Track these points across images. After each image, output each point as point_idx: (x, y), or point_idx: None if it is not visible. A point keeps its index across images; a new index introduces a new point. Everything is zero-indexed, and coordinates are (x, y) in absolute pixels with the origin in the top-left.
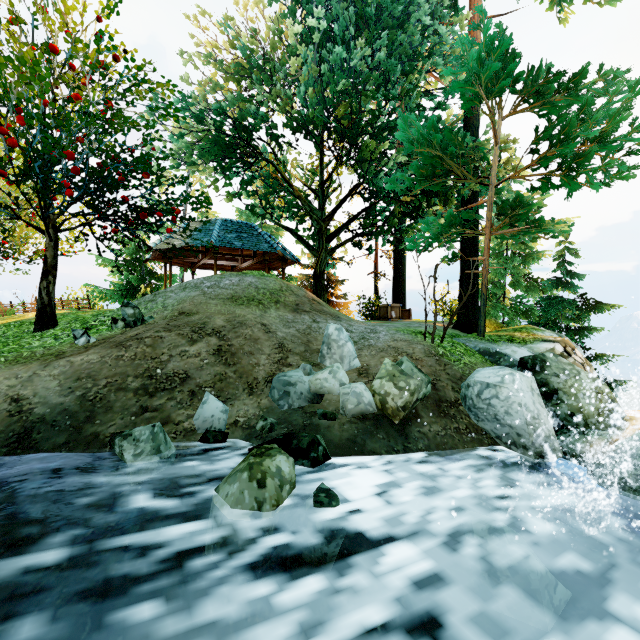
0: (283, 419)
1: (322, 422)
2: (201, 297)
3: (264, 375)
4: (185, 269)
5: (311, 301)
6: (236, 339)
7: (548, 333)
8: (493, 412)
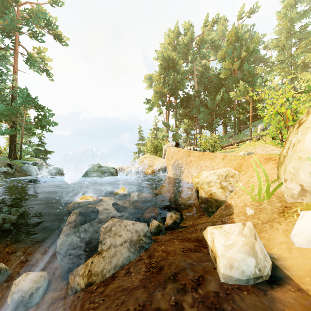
0: None
1: None
2: None
3: None
4: None
5: None
6: None
7: (37, 159)
8: (29, 170)
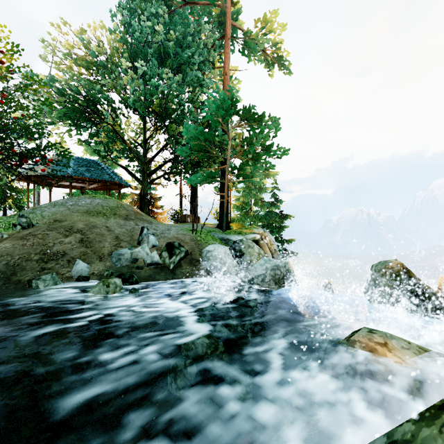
0: (118, 270)
1: (137, 270)
2: (67, 211)
3: (108, 252)
4: (43, 187)
5: (136, 213)
6: (91, 234)
7: (260, 230)
8: (210, 262)
